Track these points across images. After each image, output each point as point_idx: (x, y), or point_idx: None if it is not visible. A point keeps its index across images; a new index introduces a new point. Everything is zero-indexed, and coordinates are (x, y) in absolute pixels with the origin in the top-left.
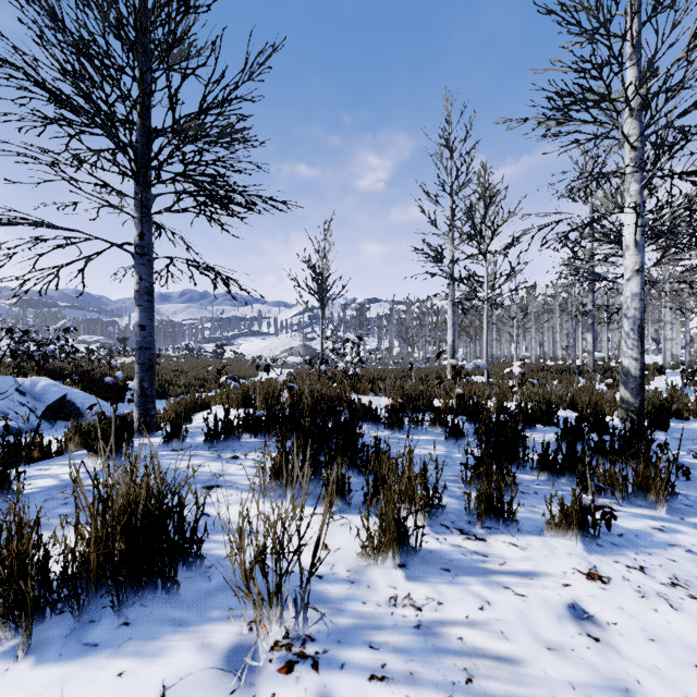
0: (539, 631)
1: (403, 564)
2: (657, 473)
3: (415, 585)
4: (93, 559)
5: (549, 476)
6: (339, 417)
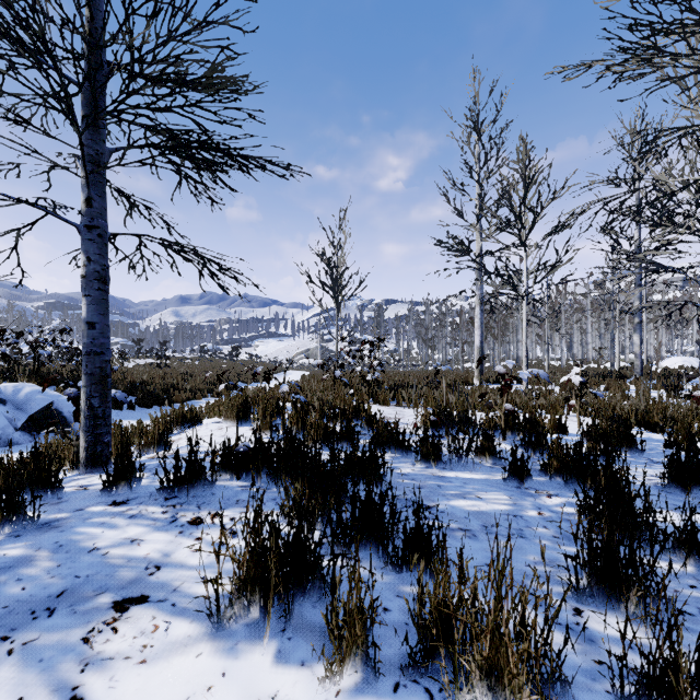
0: None
1: None
2: None
3: None
4: None
5: (699, 564)
6: (355, 451)
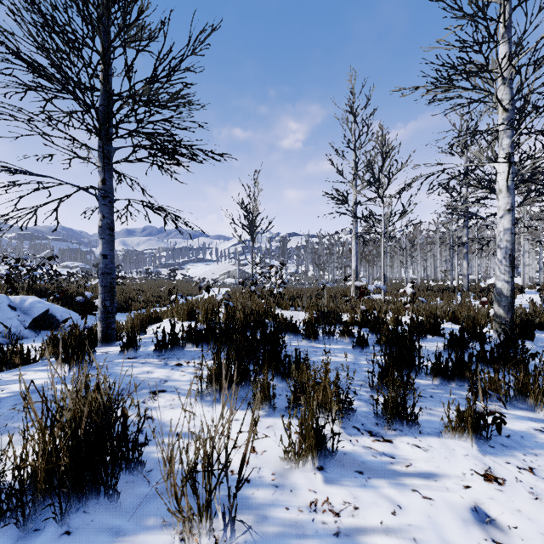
0: (448, 537)
1: (321, 467)
2: (535, 380)
3: (333, 488)
4: (40, 469)
5: (441, 381)
6: (265, 330)
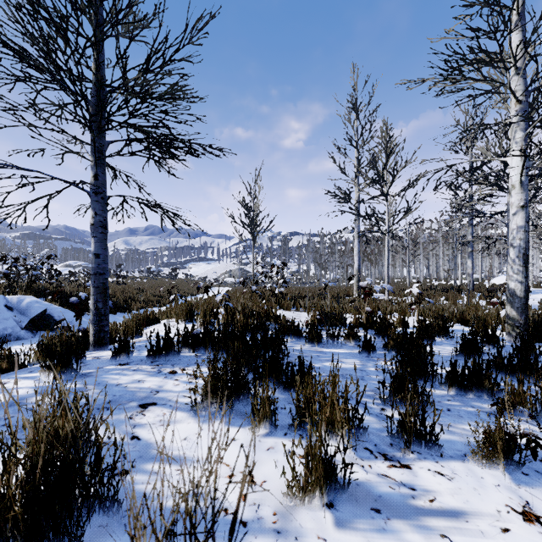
0: None
1: (331, 503)
2: None
3: (346, 535)
4: None
5: (457, 391)
6: (266, 334)
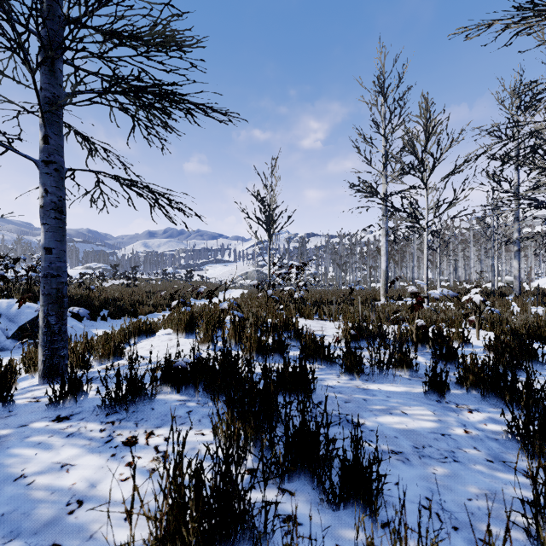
0: None
1: None
2: None
3: None
4: None
5: None
6: (286, 367)
